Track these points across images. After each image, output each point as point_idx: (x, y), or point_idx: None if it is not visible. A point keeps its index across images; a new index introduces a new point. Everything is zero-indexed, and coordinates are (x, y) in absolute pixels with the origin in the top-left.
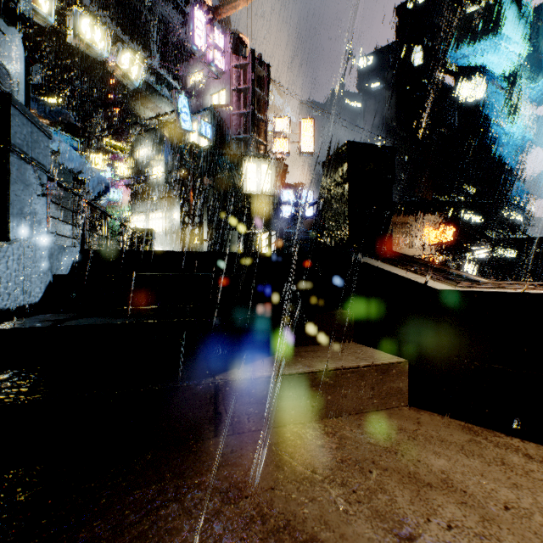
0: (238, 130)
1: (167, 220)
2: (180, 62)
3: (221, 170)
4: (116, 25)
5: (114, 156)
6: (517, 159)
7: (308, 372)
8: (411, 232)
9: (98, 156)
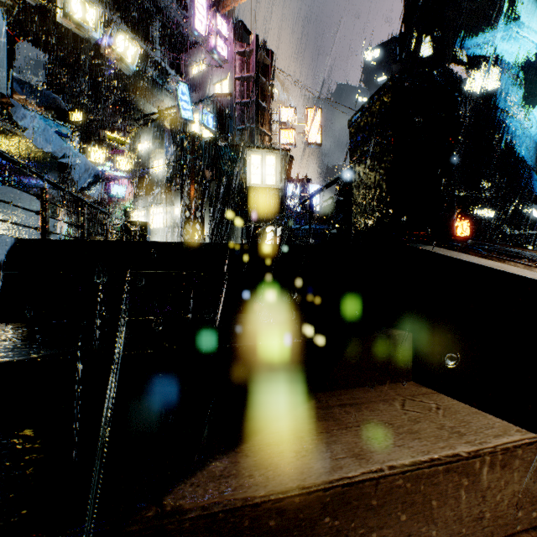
0: (242, 120)
1: (168, 215)
2: (182, 52)
3: (223, 162)
4: (119, 19)
5: (118, 152)
6: (531, 152)
7: (362, 480)
8: None
9: (98, 150)
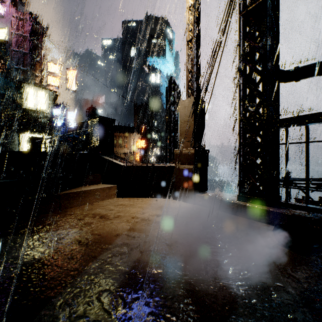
0: (17, 62)
1: None
2: None
3: (1, 87)
4: None
5: None
6: None
7: (88, 190)
8: (129, 142)
9: None
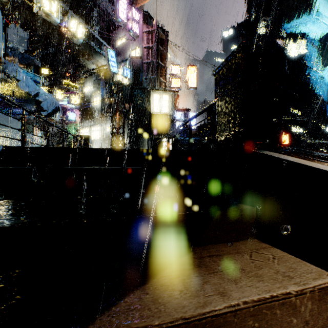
0: (148, 73)
1: (103, 131)
2: (111, 31)
3: (136, 98)
4: (73, 11)
5: (72, 93)
6: (325, 92)
7: (225, 312)
8: None
9: (60, 91)
